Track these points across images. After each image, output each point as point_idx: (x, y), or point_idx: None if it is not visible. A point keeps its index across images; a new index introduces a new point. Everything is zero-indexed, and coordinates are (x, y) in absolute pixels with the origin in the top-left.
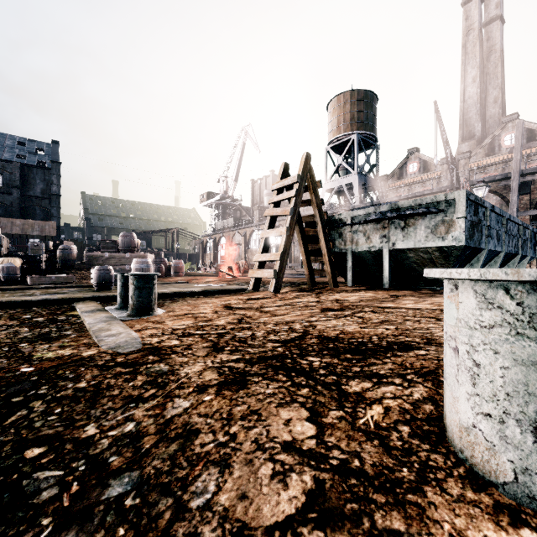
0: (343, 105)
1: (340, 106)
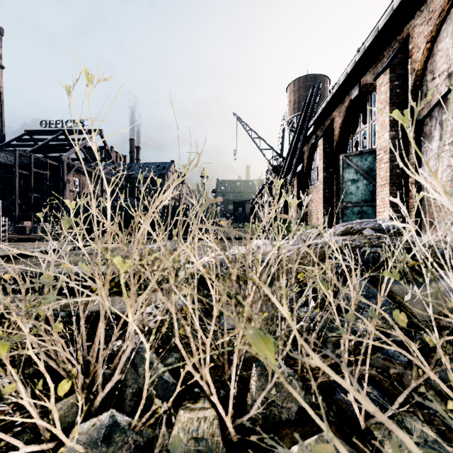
0: (289, 94)
1: (288, 96)
